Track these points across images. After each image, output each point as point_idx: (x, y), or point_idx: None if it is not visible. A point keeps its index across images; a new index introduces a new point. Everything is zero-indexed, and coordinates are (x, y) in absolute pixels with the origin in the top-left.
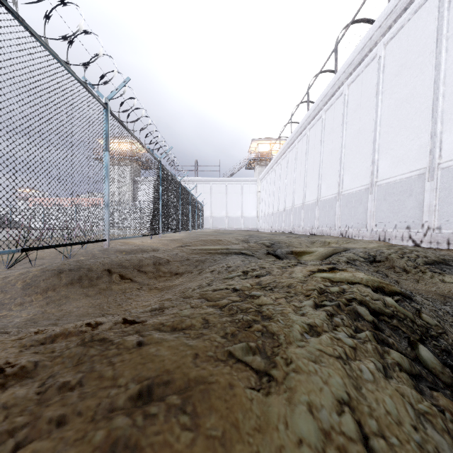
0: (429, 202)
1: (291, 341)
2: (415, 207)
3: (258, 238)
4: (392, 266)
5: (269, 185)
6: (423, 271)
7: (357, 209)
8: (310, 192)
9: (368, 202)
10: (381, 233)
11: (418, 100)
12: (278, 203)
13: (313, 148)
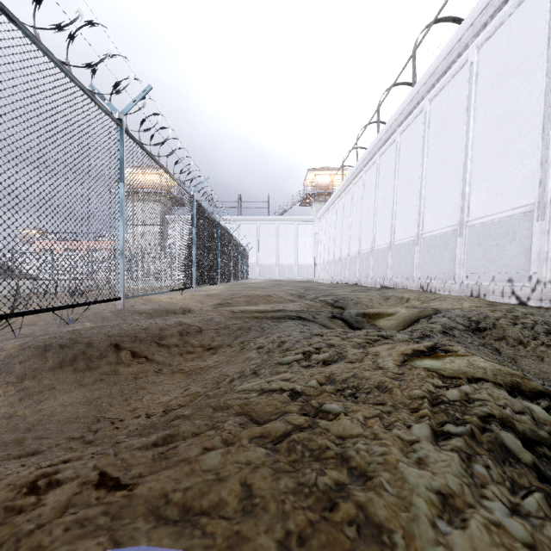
0: (538, 247)
1: (418, 550)
2: (519, 254)
3: (317, 292)
4: (503, 337)
5: (329, 226)
6: (547, 344)
7: (441, 255)
8: (381, 235)
9: (456, 248)
10: (474, 287)
11: (523, 116)
12: (340, 248)
13: (385, 180)
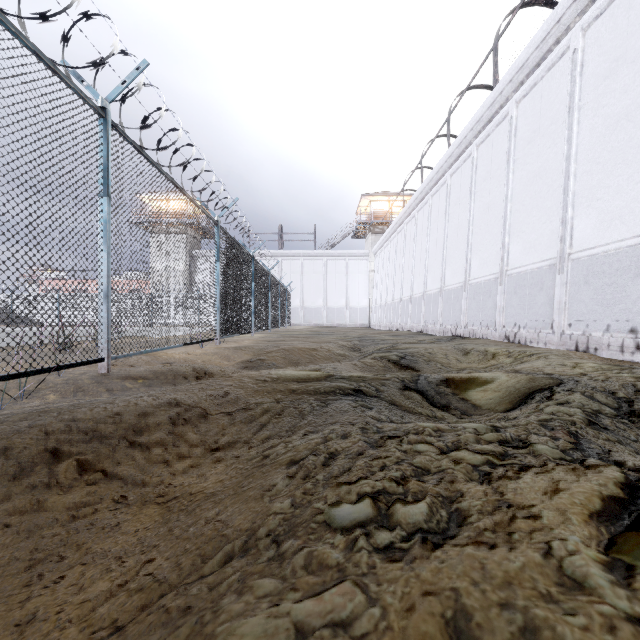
0: None
1: None
2: None
3: (374, 343)
4: None
5: (387, 261)
6: None
7: (534, 298)
8: (452, 272)
9: (555, 287)
10: (580, 339)
11: None
12: (401, 288)
13: (458, 204)
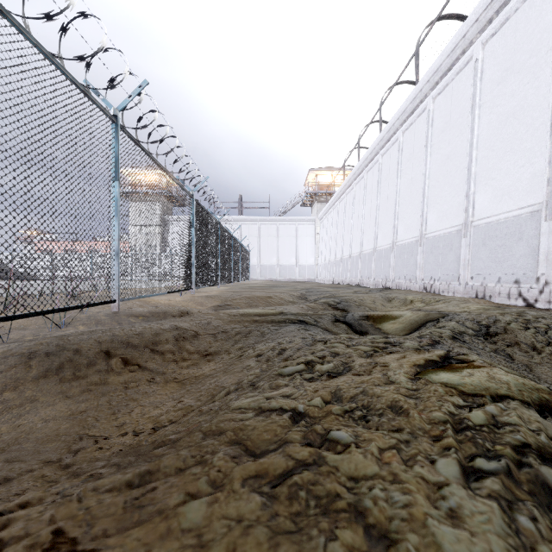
0: (547, 248)
1: None
2: (526, 255)
3: (318, 293)
4: (515, 342)
5: (330, 226)
6: None
7: (445, 256)
8: (383, 235)
9: (461, 248)
10: (479, 289)
11: (530, 114)
12: (342, 248)
13: (388, 180)
